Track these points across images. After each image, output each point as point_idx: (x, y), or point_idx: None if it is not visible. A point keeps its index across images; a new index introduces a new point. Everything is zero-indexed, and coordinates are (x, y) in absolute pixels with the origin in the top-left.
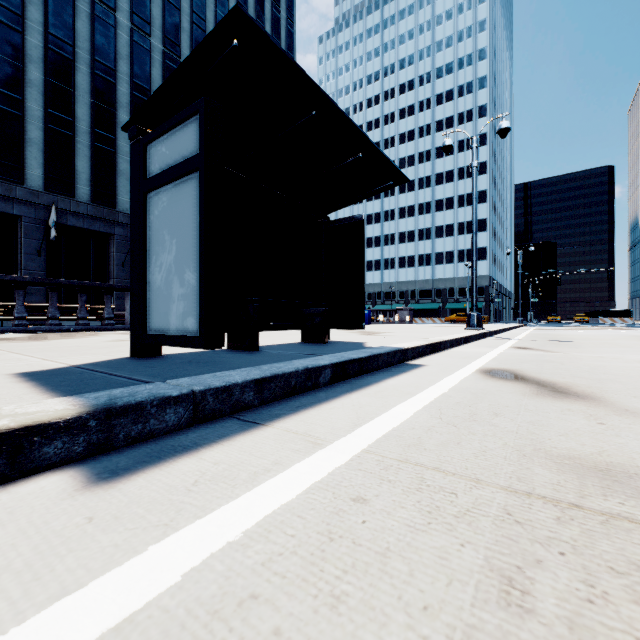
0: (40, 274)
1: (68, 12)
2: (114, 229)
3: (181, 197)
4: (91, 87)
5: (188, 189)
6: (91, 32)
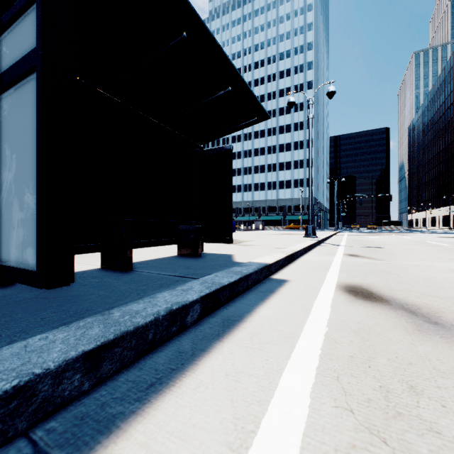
0: None
1: None
2: None
3: (20, 103)
4: None
5: (27, 93)
6: None
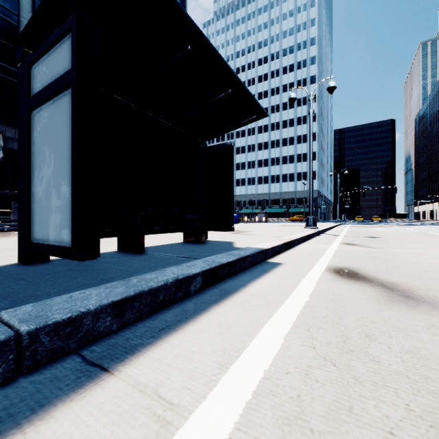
0: None
1: None
2: None
3: (58, 113)
4: None
5: (63, 105)
6: (32, 6)
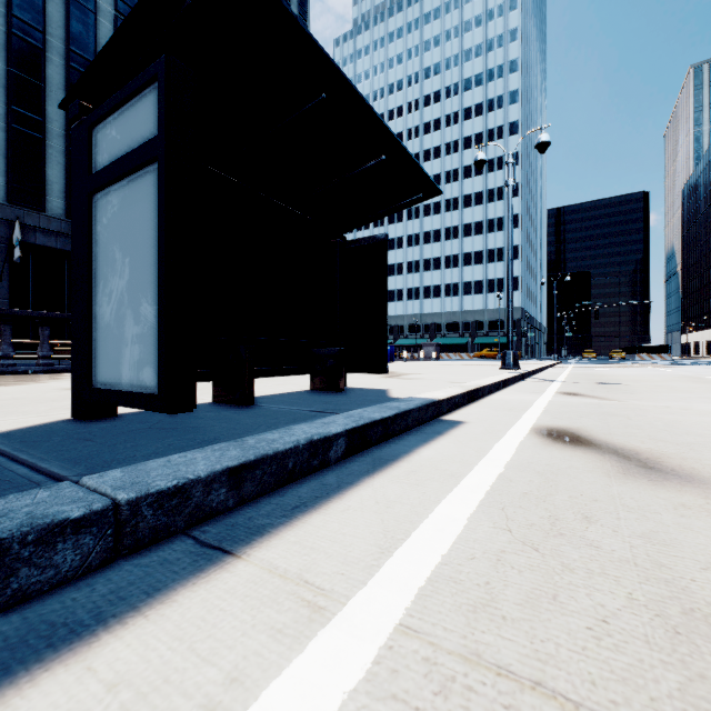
0: (2, 302)
1: None
2: None
3: (136, 198)
4: (66, 82)
5: (145, 187)
6: (66, 17)
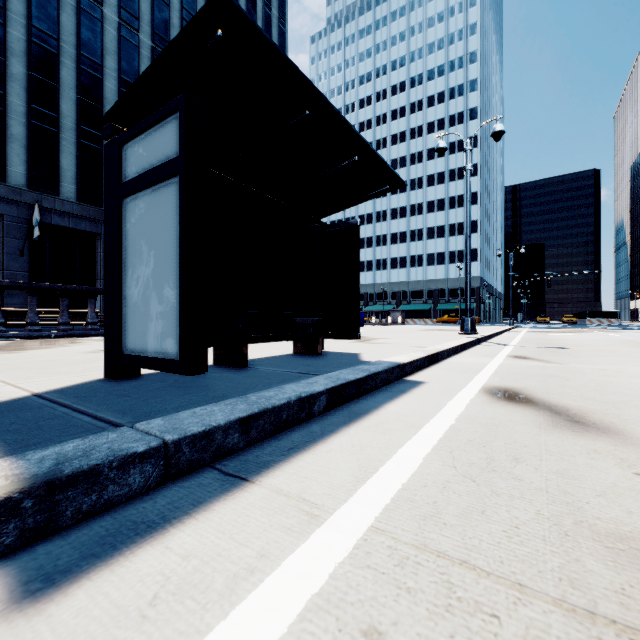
0: (23, 275)
1: (52, 5)
2: (101, 229)
3: (160, 204)
4: (77, 82)
5: (167, 195)
6: (77, 26)
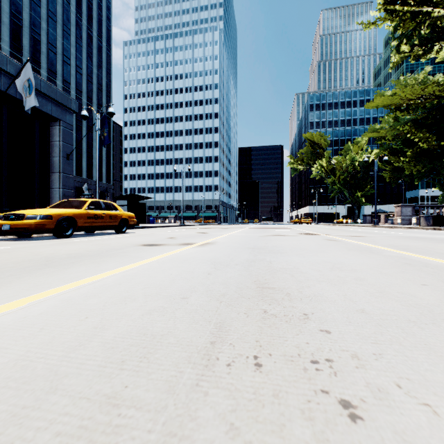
0: None
1: None
2: None
3: (124, 208)
4: None
5: (125, 208)
6: None
